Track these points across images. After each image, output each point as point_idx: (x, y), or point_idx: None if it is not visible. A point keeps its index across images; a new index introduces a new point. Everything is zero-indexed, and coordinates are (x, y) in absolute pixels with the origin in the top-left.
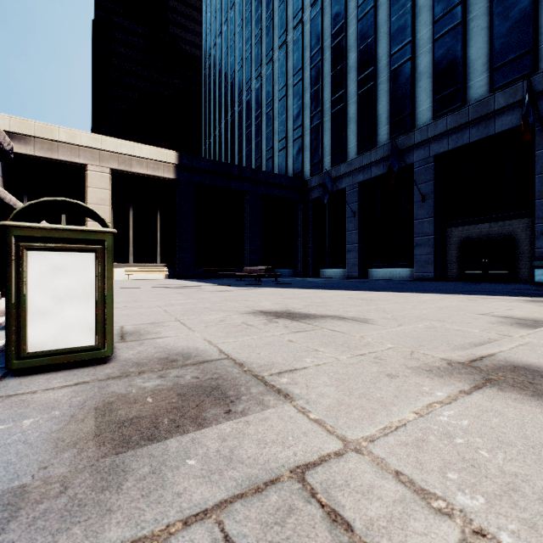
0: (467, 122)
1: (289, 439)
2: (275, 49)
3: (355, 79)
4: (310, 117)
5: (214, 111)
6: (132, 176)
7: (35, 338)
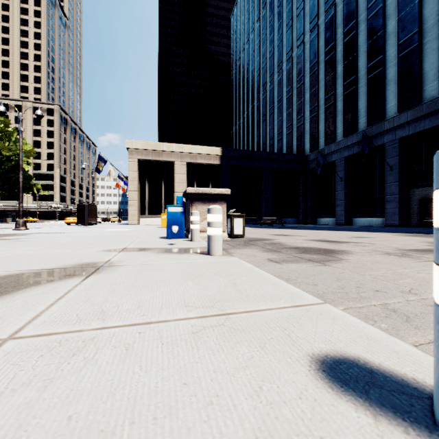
0: (422, 115)
1: (276, 241)
2: (283, 62)
3: (342, 84)
4: (309, 110)
5: (239, 105)
6: (196, 165)
7: (235, 232)
